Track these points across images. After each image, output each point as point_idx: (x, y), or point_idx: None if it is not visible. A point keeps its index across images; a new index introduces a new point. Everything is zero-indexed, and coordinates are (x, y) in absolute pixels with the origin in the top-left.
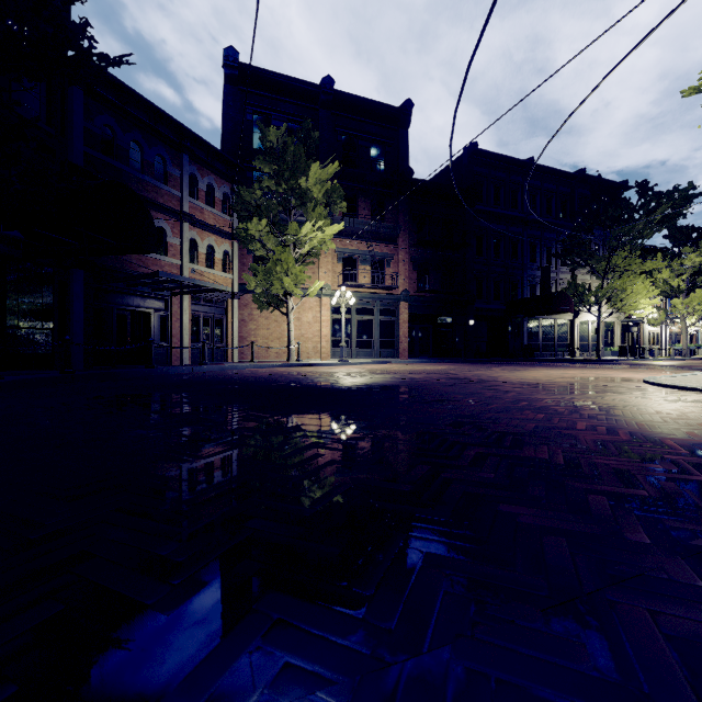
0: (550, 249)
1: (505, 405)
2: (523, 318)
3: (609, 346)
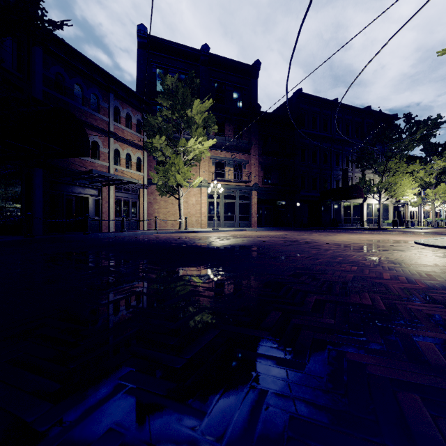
0: (348, 157)
1: (327, 259)
2: (331, 202)
3: (385, 219)
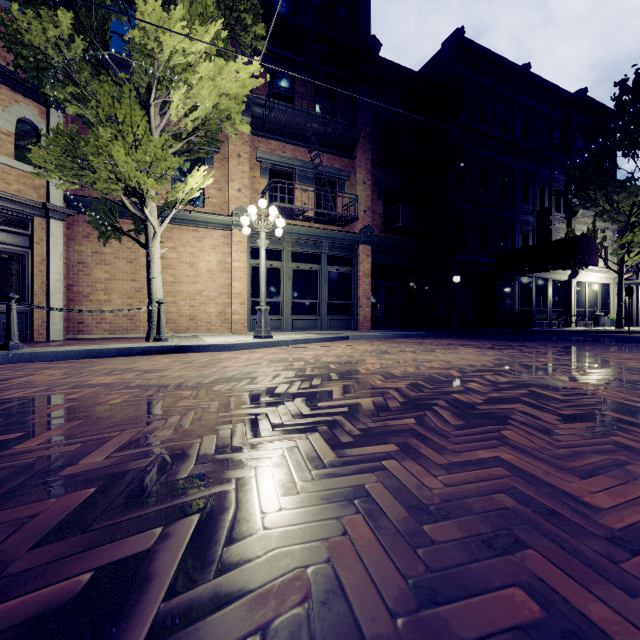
0: (543, 190)
1: None
2: (515, 276)
3: (605, 313)
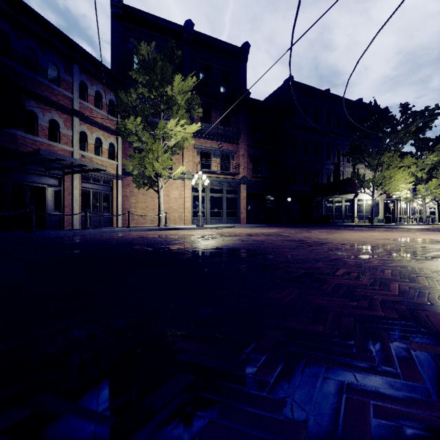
0: (339, 151)
1: (405, 284)
2: (322, 197)
3: (376, 216)
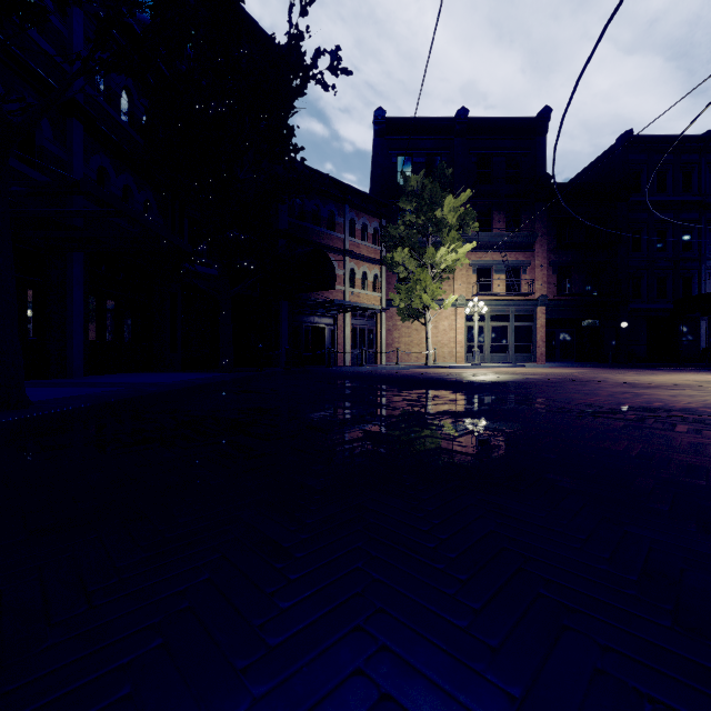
0: None
1: (568, 391)
2: (700, 317)
3: None
